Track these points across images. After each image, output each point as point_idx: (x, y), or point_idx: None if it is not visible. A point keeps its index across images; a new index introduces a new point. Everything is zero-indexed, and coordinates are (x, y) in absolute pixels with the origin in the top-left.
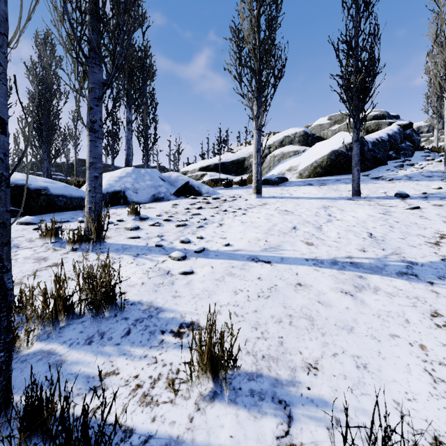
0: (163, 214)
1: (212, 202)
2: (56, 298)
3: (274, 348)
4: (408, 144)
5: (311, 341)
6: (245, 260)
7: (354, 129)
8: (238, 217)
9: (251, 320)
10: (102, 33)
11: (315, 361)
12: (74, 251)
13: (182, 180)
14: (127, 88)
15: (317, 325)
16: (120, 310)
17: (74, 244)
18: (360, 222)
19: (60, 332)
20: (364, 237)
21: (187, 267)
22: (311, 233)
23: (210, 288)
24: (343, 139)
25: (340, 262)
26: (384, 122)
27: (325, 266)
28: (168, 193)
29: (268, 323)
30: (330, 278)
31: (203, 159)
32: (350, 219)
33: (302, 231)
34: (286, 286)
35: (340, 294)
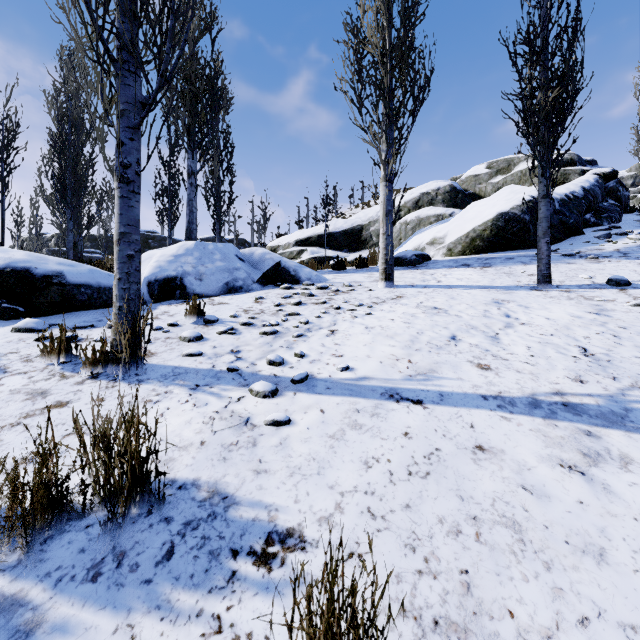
0: (241, 313)
1: (316, 294)
2: (35, 486)
3: (454, 601)
4: (612, 203)
5: (526, 584)
6: (378, 398)
7: (541, 179)
8: (360, 318)
9: (402, 529)
10: (140, 21)
11: (545, 638)
12: (93, 380)
13: (270, 260)
14: (189, 122)
15: (531, 543)
16: (157, 503)
17: (94, 368)
18: (561, 328)
19: (43, 551)
20: (575, 355)
21: (279, 410)
22: (484, 348)
23: (321, 453)
24: (524, 193)
25: (544, 403)
26: (573, 170)
27: (520, 411)
28: (249, 280)
29: (435, 534)
30: (534, 435)
31: (301, 228)
32: (542, 322)
33: (467, 344)
34: (456, 452)
35: (560, 470)
